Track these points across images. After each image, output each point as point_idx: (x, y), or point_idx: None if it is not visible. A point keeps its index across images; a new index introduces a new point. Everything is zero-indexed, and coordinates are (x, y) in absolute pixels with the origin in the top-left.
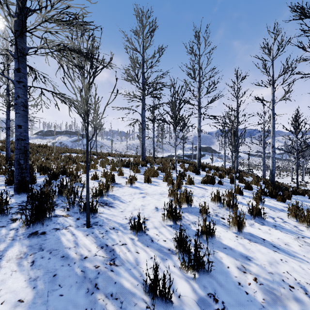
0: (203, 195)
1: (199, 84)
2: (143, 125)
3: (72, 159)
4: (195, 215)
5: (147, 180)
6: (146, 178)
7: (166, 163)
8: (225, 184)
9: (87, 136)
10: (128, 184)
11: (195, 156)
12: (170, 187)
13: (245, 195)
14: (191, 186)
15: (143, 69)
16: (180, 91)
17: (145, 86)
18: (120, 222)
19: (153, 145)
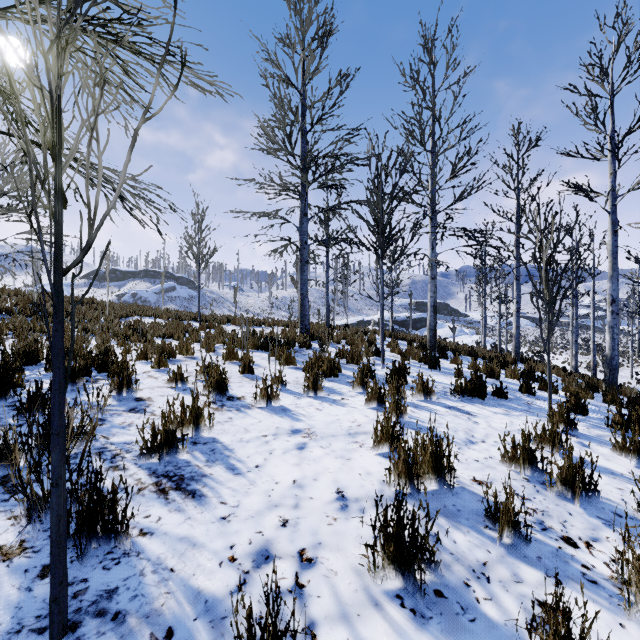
0: (469, 438)
1: (434, 157)
2: (304, 252)
3: (141, 330)
4: (473, 530)
5: (312, 389)
6: (310, 384)
7: (358, 340)
8: (511, 395)
9: (58, 250)
10: (261, 400)
11: (416, 323)
12: (374, 408)
13: (580, 433)
14: (428, 404)
15: (303, 124)
16: (395, 164)
17: (307, 160)
18: (207, 587)
19: (326, 299)
